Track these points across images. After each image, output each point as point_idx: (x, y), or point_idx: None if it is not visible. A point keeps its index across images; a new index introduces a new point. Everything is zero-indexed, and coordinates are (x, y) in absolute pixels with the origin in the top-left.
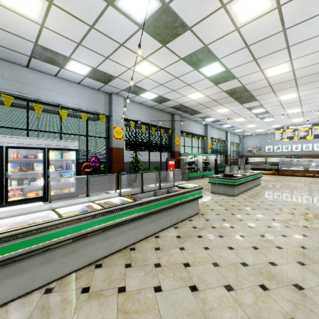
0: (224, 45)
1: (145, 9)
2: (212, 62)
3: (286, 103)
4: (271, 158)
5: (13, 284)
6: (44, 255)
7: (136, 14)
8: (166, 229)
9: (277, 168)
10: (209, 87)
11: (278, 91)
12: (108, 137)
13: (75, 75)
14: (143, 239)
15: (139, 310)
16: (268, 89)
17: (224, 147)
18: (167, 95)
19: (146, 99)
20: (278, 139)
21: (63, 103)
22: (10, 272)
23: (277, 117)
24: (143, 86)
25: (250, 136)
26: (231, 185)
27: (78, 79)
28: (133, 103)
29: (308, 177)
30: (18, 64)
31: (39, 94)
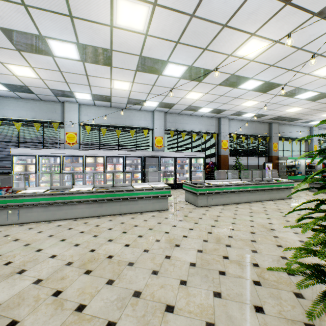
0: (313, 84)
1: (254, 85)
2: (305, 92)
3: None
4: None
5: (214, 201)
6: (221, 195)
7: (248, 87)
8: (267, 201)
9: None
10: (306, 104)
11: None
12: (217, 147)
13: (201, 113)
14: (254, 202)
15: (259, 212)
16: None
17: None
18: (265, 113)
19: (246, 117)
20: None
21: (193, 130)
22: (214, 197)
23: None
24: (245, 111)
25: None
26: None
27: (202, 114)
28: (234, 121)
29: None
30: (174, 113)
31: (182, 127)
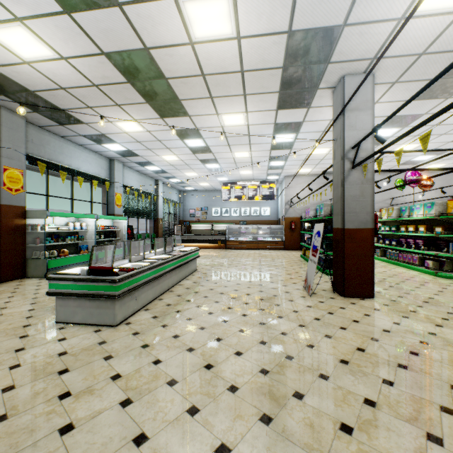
0: None
1: None
2: None
3: (232, 135)
4: (219, 225)
5: None
6: None
7: None
8: None
9: (224, 239)
10: (48, 15)
11: (219, 99)
12: None
13: None
14: None
15: None
16: (202, 88)
17: (153, 206)
18: None
19: None
20: (226, 198)
21: None
22: None
23: (224, 164)
24: None
25: (194, 193)
26: (106, 298)
27: None
28: None
29: (257, 250)
30: None
31: None
